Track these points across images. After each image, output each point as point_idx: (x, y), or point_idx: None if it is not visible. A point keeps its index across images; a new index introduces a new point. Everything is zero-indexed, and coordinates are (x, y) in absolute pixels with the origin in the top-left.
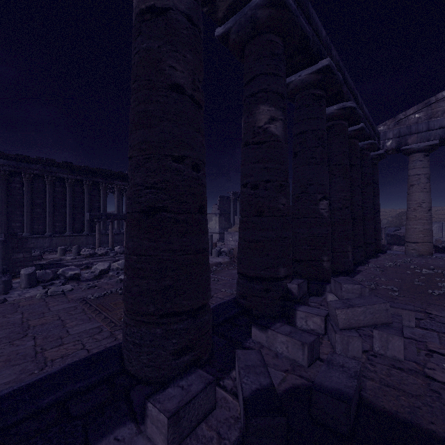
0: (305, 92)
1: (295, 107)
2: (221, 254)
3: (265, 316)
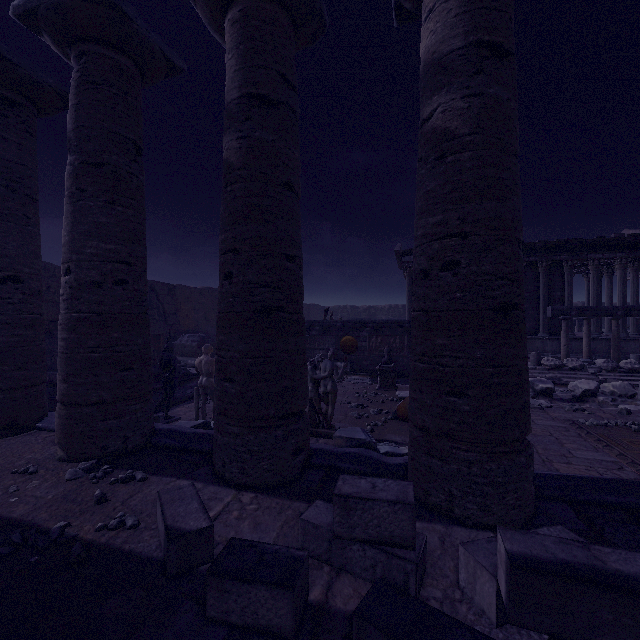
0: None
1: None
2: None
3: None
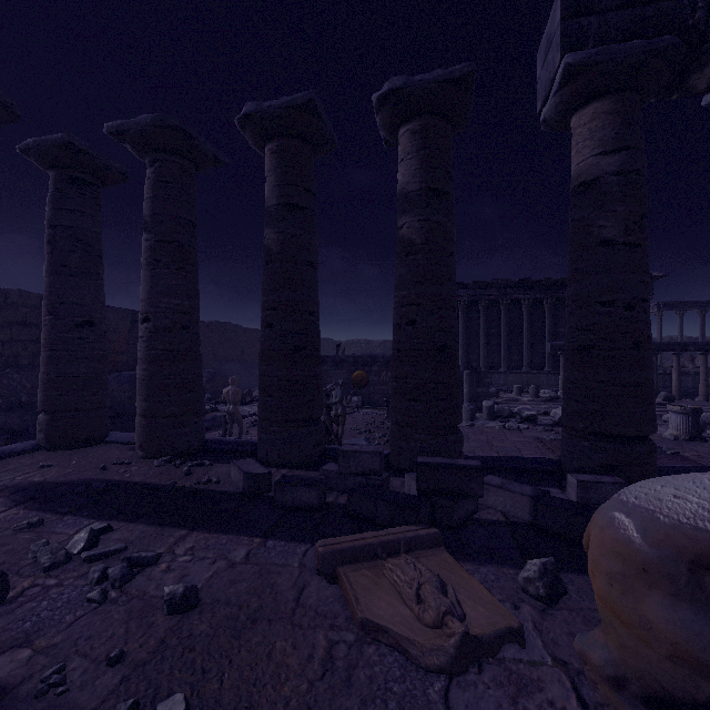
0: None
1: None
2: None
3: None
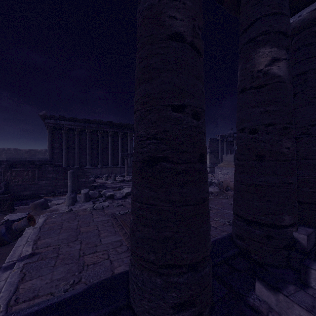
0: (306, 31)
1: (292, 50)
2: (212, 184)
3: (266, 263)
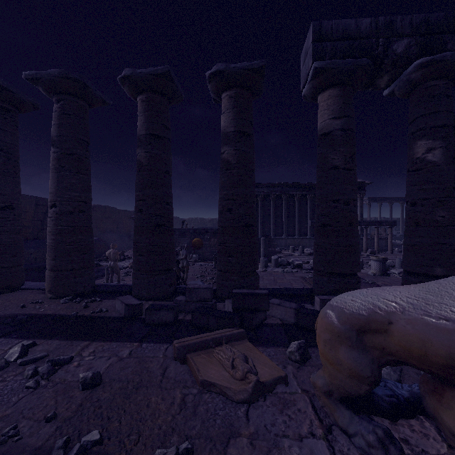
0: None
1: None
2: None
3: None
